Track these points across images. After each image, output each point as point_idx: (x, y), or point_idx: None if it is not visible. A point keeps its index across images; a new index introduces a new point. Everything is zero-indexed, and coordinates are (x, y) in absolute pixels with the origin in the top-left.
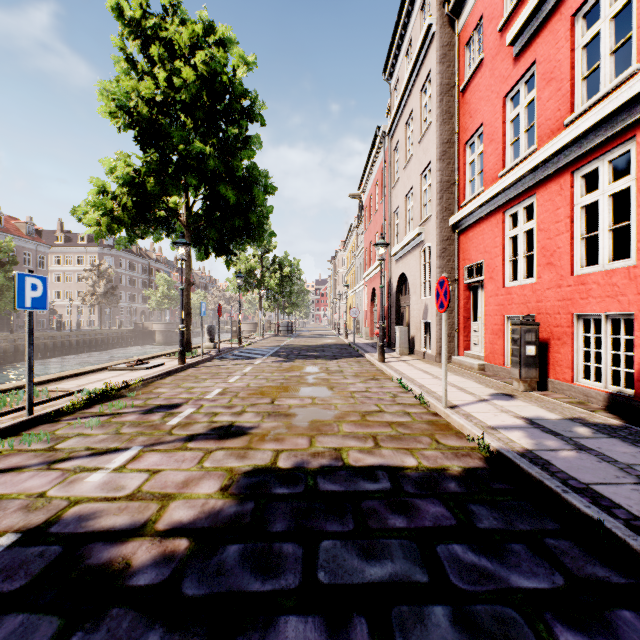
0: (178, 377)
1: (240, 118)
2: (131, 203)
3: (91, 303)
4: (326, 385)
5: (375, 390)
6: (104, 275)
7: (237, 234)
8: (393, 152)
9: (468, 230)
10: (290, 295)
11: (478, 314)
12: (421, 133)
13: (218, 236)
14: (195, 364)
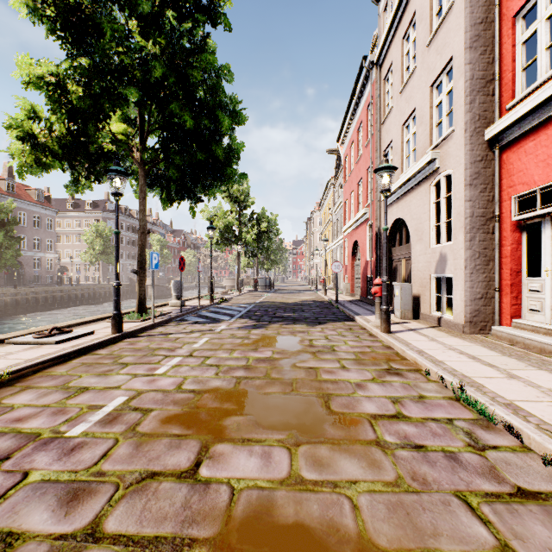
0: (90, 359)
1: (196, 12)
2: (64, 129)
3: (90, 260)
4: (315, 389)
5: (415, 412)
6: (101, 235)
7: (202, 175)
8: (383, 82)
9: (524, 139)
10: (267, 251)
11: (542, 265)
12: (431, 32)
13: (178, 175)
14: (139, 331)
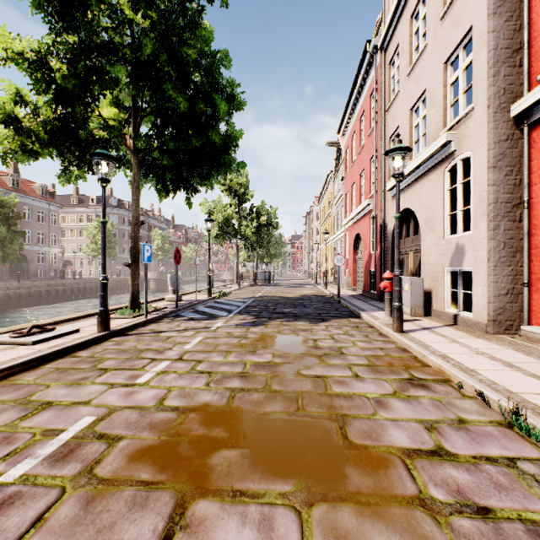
0: (67, 362)
1: None
2: (51, 113)
3: (92, 254)
4: (325, 408)
5: (461, 446)
6: None
7: (198, 163)
8: (388, 67)
9: None
10: (267, 244)
11: None
12: (445, 4)
13: (173, 163)
14: (129, 329)
